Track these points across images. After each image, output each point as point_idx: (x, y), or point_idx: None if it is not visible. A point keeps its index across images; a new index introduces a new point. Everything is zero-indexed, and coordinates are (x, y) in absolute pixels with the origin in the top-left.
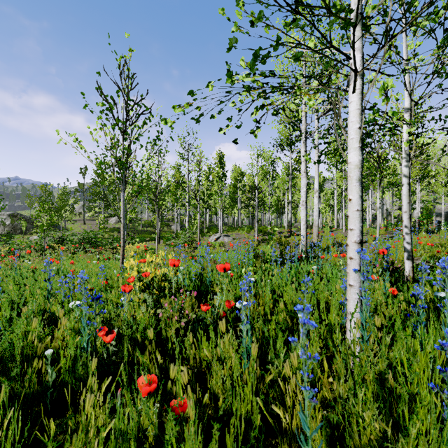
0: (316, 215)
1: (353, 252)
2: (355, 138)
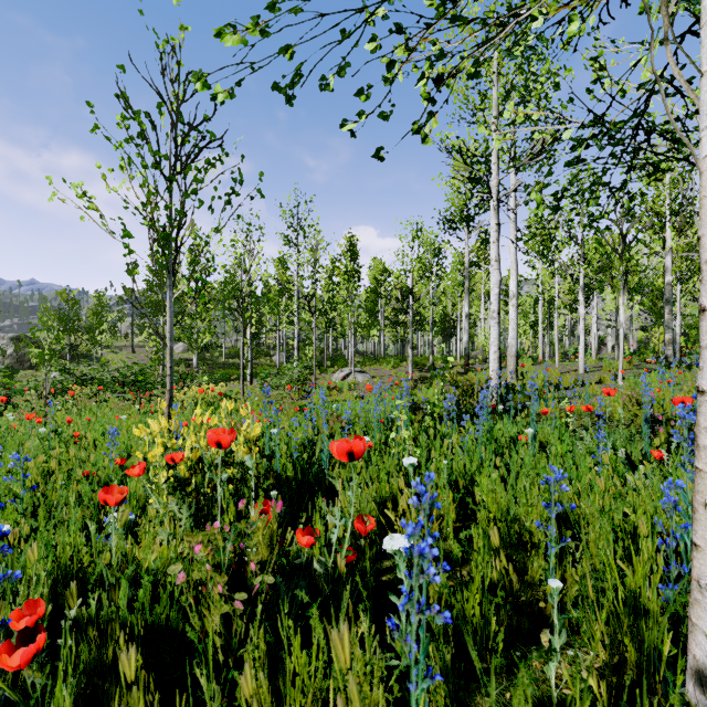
0: (513, 336)
1: None
2: None
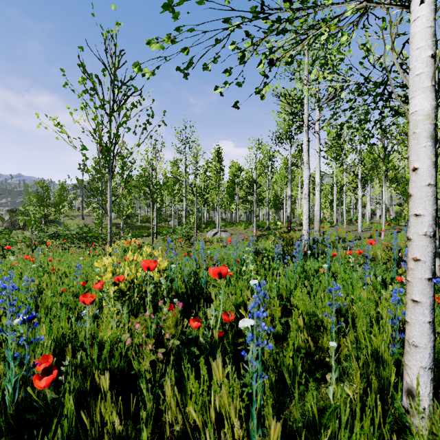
0: (317, 209)
1: (421, 250)
2: (425, 73)
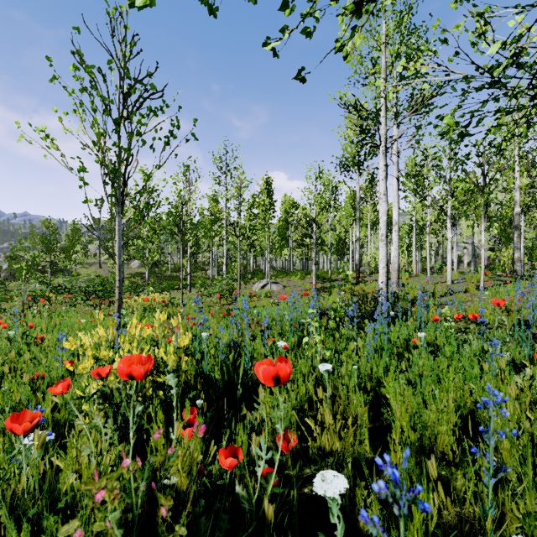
0: (395, 255)
1: None
2: None
